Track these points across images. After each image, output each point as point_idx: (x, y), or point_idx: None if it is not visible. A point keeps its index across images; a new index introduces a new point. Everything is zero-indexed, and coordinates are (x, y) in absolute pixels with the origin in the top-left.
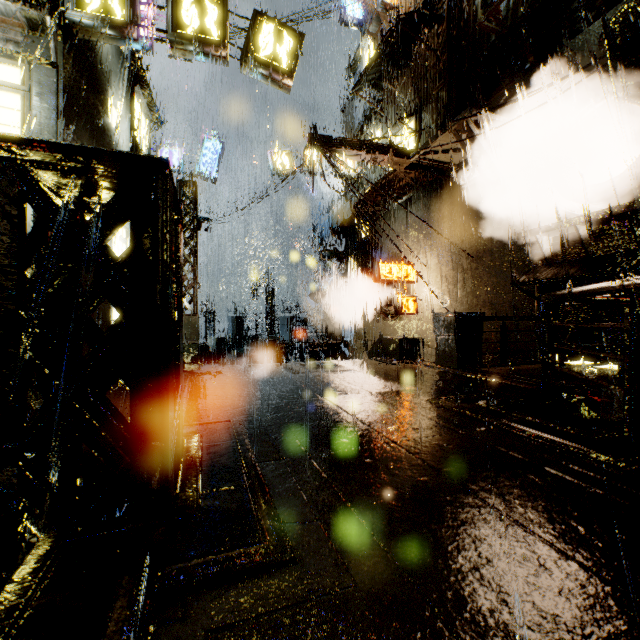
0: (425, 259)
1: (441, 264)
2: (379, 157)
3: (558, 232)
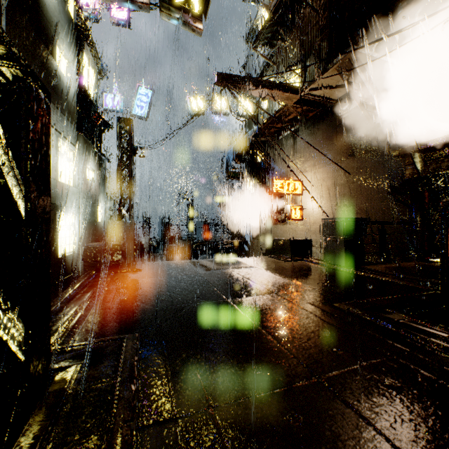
0: (309, 176)
1: (322, 180)
2: (274, 93)
3: (430, 149)
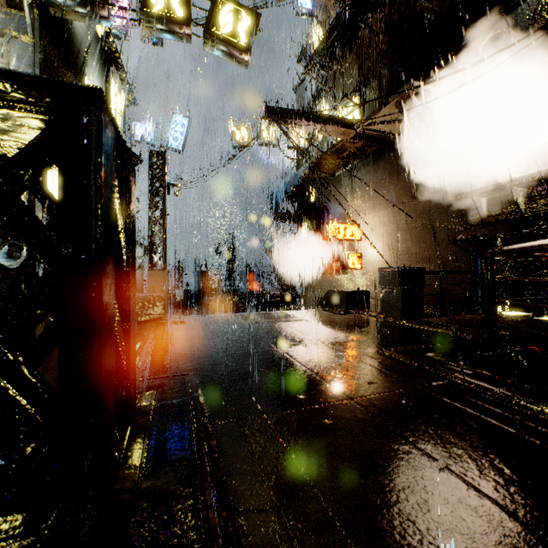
0: (368, 220)
1: (383, 224)
2: (328, 128)
3: (493, 194)
